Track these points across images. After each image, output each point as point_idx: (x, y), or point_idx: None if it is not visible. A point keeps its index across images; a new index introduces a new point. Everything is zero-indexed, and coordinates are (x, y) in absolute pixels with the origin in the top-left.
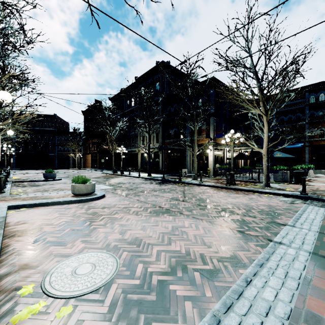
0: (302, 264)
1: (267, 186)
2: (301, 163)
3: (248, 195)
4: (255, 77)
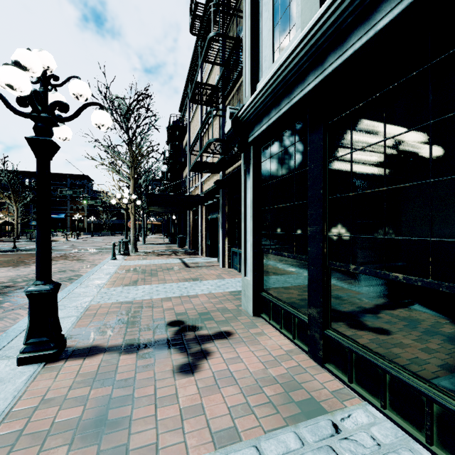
0: (6, 245)
1: (18, 239)
2: (65, 228)
3: (3, 243)
4: (10, 186)
